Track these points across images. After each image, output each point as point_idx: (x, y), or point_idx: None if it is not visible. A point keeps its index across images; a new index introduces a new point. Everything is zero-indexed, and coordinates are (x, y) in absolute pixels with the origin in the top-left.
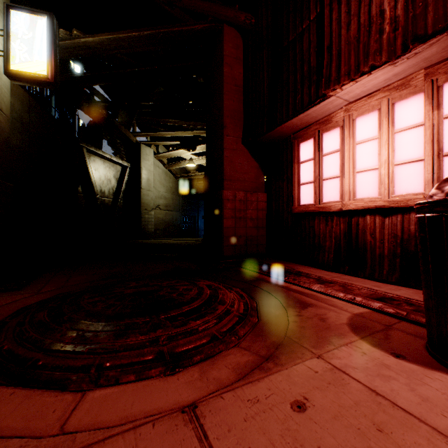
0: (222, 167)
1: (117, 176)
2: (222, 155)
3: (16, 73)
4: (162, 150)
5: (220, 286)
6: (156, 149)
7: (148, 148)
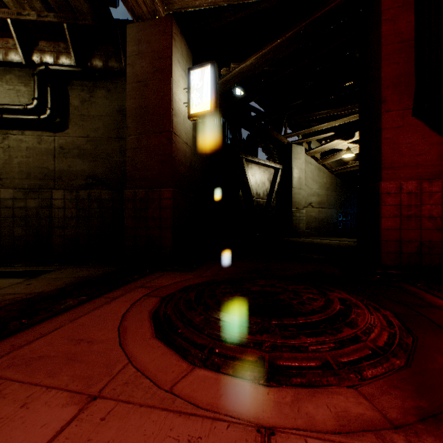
0: (379, 153)
1: (270, 178)
2: (379, 138)
3: (193, 115)
4: (315, 146)
5: (358, 303)
6: (307, 146)
7: (299, 147)
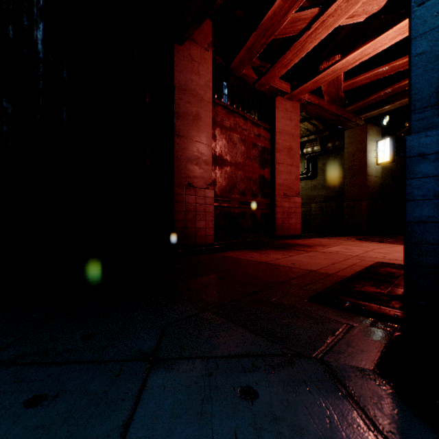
0: None
1: None
2: None
3: (379, 164)
4: None
5: None
6: None
7: None
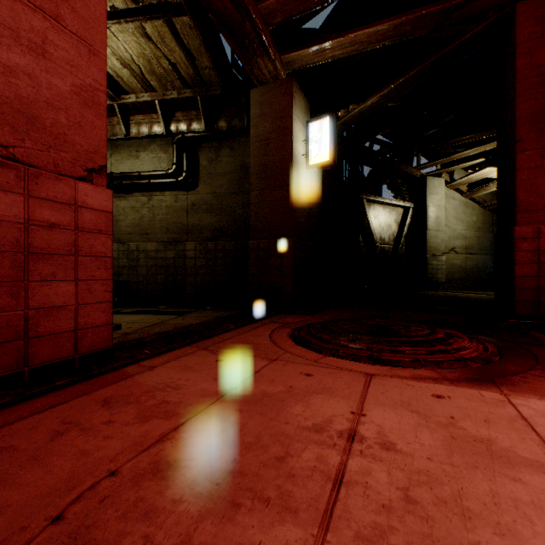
0: (513, 196)
1: (398, 219)
2: (513, 180)
3: (312, 166)
4: (459, 175)
5: (462, 336)
6: (448, 177)
7: (437, 179)
